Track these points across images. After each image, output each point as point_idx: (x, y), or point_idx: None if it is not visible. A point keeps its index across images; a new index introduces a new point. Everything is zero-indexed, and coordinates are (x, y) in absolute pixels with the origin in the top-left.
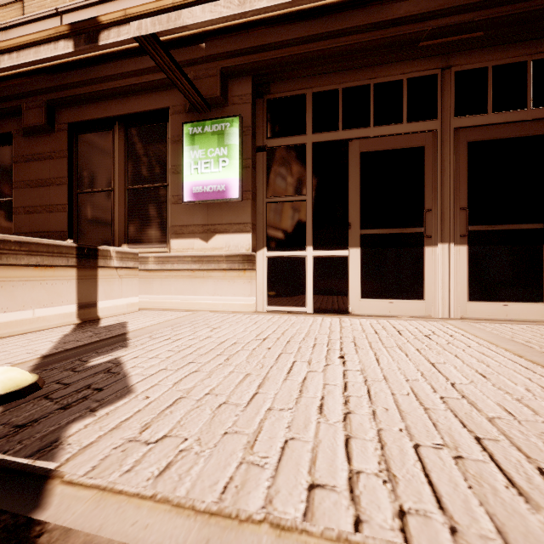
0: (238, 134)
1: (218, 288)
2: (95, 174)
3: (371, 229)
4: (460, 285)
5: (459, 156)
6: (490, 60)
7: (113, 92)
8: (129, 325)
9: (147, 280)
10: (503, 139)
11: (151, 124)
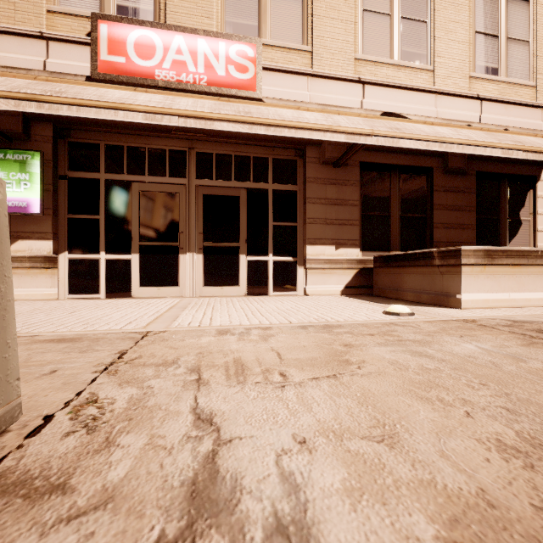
0: (39, 165)
1: (22, 282)
2: None
3: (146, 241)
4: (199, 277)
5: (198, 202)
6: (215, 150)
7: None
8: None
9: None
10: (221, 196)
11: None
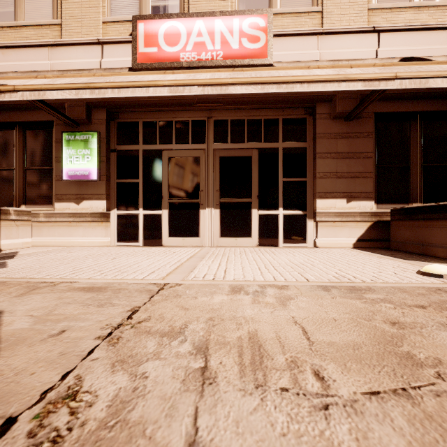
0: (97, 142)
1: (86, 232)
2: (1, 158)
3: (173, 199)
4: (216, 229)
5: (216, 163)
6: (230, 116)
7: (14, 106)
8: (20, 252)
9: (39, 228)
10: (235, 157)
11: (42, 129)
